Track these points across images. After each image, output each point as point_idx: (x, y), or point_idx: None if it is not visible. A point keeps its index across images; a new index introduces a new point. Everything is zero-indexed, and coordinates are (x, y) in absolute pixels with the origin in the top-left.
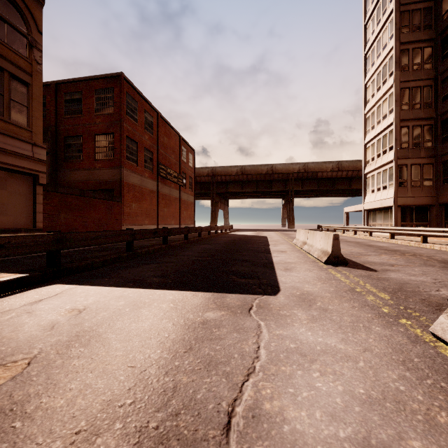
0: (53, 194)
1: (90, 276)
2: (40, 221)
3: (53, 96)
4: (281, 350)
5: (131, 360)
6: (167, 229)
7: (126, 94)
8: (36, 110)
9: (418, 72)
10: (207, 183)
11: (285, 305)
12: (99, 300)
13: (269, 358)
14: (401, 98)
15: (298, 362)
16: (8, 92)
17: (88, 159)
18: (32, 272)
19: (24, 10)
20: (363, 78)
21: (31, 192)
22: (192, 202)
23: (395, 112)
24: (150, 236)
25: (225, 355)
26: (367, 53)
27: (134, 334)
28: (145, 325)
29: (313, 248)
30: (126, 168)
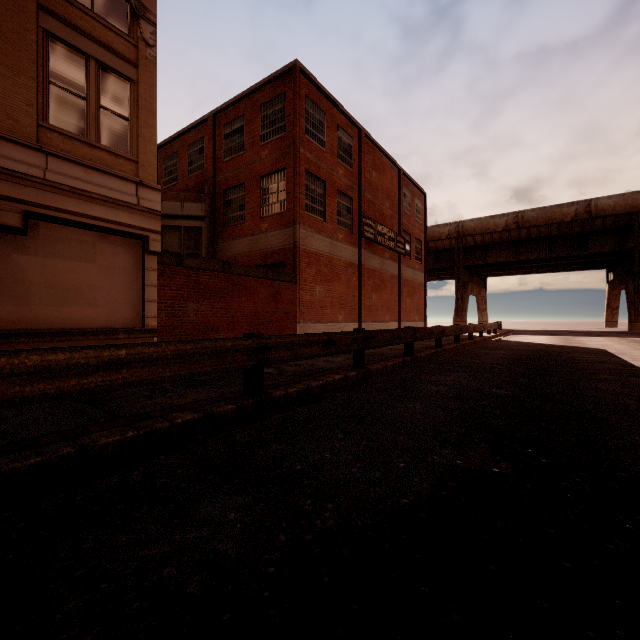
0: (175, 270)
1: None
2: (152, 316)
3: (211, 133)
4: None
5: None
6: (362, 333)
7: (304, 98)
8: (145, 125)
9: None
10: (447, 250)
11: None
12: None
13: None
14: None
15: None
16: (96, 95)
17: (251, 219)
18: None
19: None
20: None
21: (138, 266)
22: (422, 283)
23: None
24: (314, 353)
25: None
26: None
27: None
28: None
29: None
30: (304, 225)
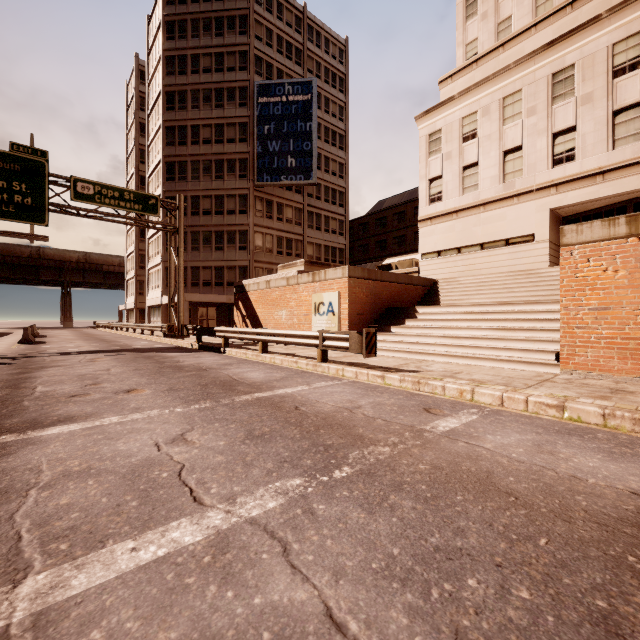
0: None
1: None
2: None
3: None
4: None
5: None
6: None
7: None
8: None
9: None
10: None
11: None
12: None
13: None
14: (140, 234)
15: None
16: None
17: None
18: None
19: None
20: None
21: None
22: None
23: (136, 243)
24: None
25: None
26: (128, 184)
27: None
28: None
29: None
30: None
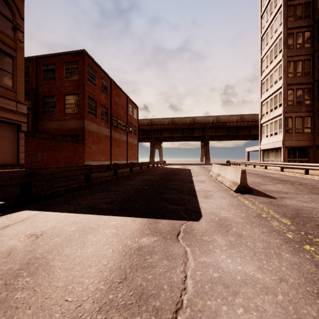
0: (32, 139)
1: (54, 202)
2: (22, 158)
3: (34, 67)
4: (205, 280)
5: (69, 292)
6: (117, 164)
7: (87, 65)
8: (19, 76)
9: (300, 49)
10: (147, 130)
11: (206, 231)
12: (55, 226)
13: (196, 290)
14: (288, 68)
15: (222, 294)
16: None
17: (60, 113)
18: (8, 200)
19: (10, 1)
20: (260, 54)
21: (15, 137)
22: (136, 144)
23: (284, 78)
24: (104, 170)
25: (156, 286)
26: (263, 36)
27: (78, 261)
28: (88, 252)
29: (225, 179)
30: (87, 119)
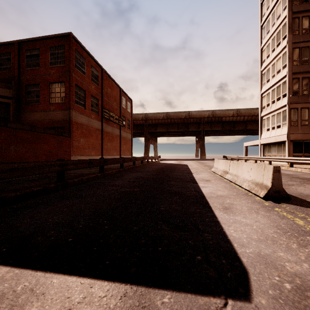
0: (2, 129)
1: None
2: None
3: (16, 52)
4: None
5: None
6: (103, 159)
7: (75, 50)
8: None
9: (307, 35)
10: (142, 125)
11: None
12: None
13: None
14: (293, 56)
15: None
16: None
17: (44, 103)
18: None
19: None
20: (260, 43)
21: None
22: (130, 139)
23: (288, 67)
24: (84, 166)
25: None
26: (263, 24)
27: None
28: None
29: (239, 178)
30: (75, 110)
